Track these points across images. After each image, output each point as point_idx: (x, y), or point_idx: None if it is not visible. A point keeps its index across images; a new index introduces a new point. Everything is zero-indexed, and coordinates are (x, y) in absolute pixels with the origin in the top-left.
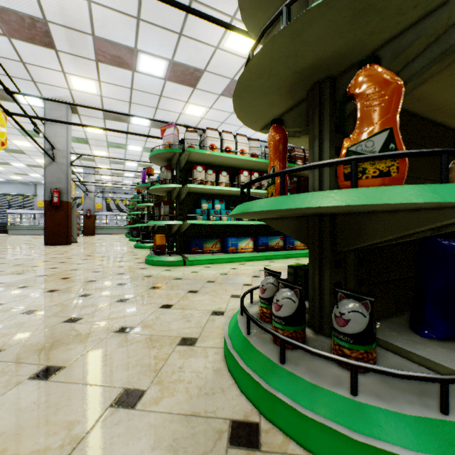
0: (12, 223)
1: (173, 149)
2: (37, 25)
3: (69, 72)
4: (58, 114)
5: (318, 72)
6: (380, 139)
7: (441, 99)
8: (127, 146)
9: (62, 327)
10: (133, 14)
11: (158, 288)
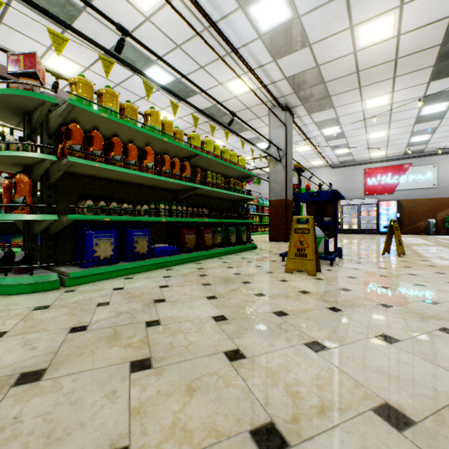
0: None
1: None
2: None
3: None
4: None
5: (19, 164)
6: (23, 198)
7: (96, 175)
8: None
9: None
10: None
11: None
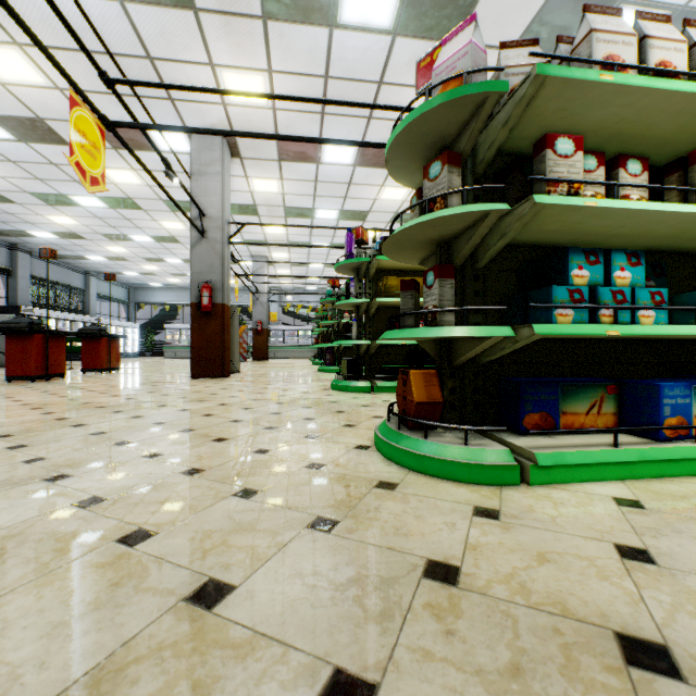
0: (168, 342)
1: (476, 85)
2: None
3: (220, 62)
4: (210, 156)
5: None
6: None
7: None
8: (314, 212)
9: None
10: None
11: None
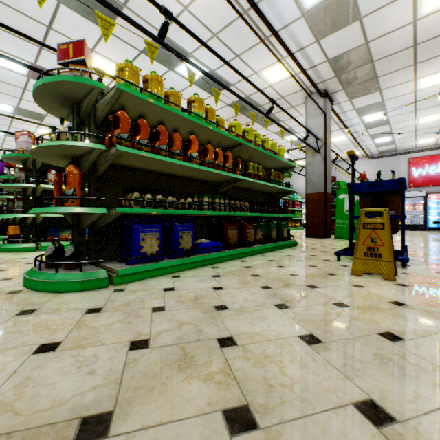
0: None
1: (26, 155)
2: None
3: None
4: None
5: (69, 156)
6: (72, 190)
7: (141, 166)
8: None
9: None
10: None
11: (1, 263)
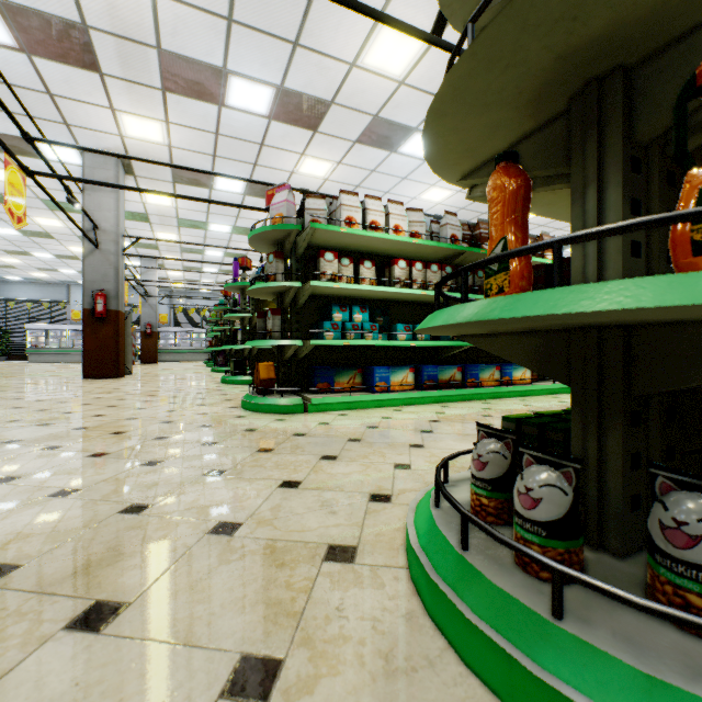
0: (33, 345)
1: (287, 225)
2: (72, 33)
3: (120, 108)
4: (104, 175)
5: (604, 57)
6: None
7: None
8: (208, 225)
9: (118, 522)
10: (221, 13)
11: (271, 451)
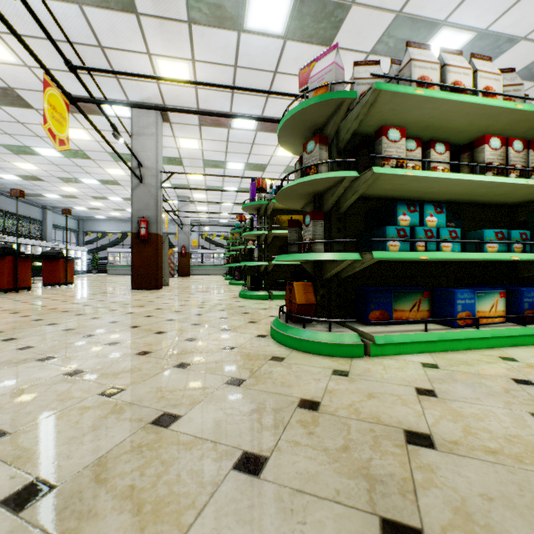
0: (111, 262)
1: (337, 93)
2: None
3: (155, 52)
4: (146, 121)
5: None
6: None
7: None
8: (226, 164)
9: None
10: None
11: None
